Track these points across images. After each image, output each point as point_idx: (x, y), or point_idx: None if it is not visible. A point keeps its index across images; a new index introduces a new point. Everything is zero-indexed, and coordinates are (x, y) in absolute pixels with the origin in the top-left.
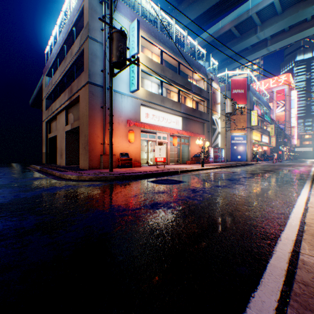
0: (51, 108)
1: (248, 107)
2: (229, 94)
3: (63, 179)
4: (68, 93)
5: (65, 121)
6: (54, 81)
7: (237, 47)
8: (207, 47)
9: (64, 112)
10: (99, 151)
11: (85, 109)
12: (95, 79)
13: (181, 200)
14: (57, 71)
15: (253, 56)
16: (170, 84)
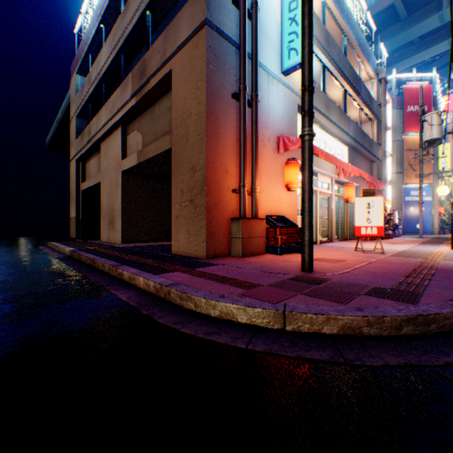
0: (87, 131)
1: None
2: (401, 115)
3: (196, 320)
4: (132, 82)
5: (121, 149)
6: (94, 73)
7: (399, 38)
8: None
9: (118, 130)
10: (227, 211)
11: (191, 98)
12: (220, 18)
13: None
14: (101, 51)
15: (422, 55)
16: (333, 76)
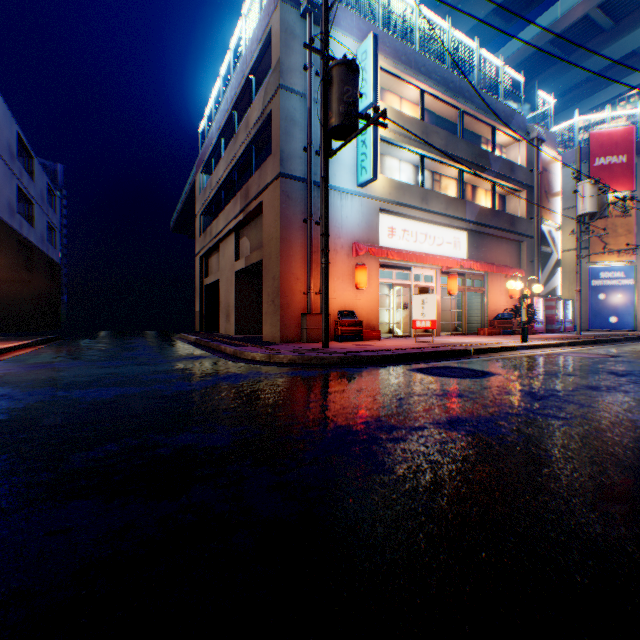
0: (209, 231)
1: (638, 197)
2: (586, 171)
3: (242, 360)
4: (240, 200)
5: (234, 253)
6: (214, 180)
7: (606, 54)
8: (523, 69)
9: (233, 235)
10: (299, 308)
11: (273, 226)
12: (292, 166)
13: (515, 417)
14: (220, 162)
15: None
16: (439, 161)
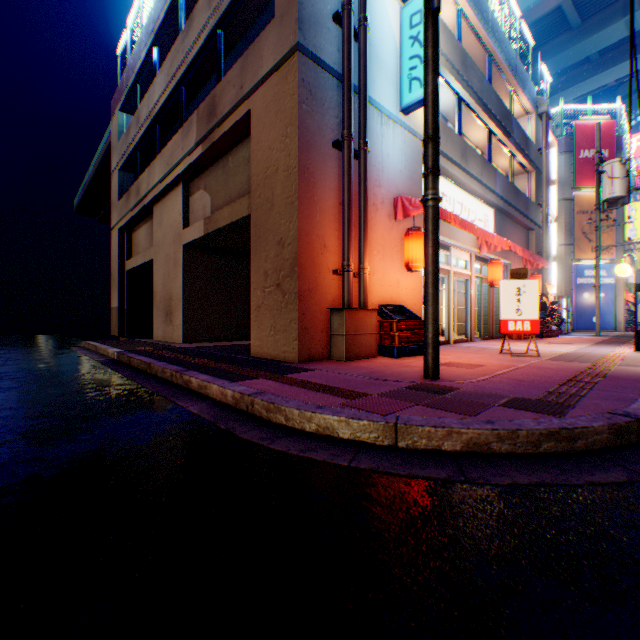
0: (135, 189)
1: None
2: (570, 163)
3: (287, 435)
4: (197, 124)
5: (182, 215)
6: (145, 111)
7: (570, 53)
8: None
9: (178, 189)
10: (326, 299)
11: (277, 148)
12: (317, 41)
13: None
14: (155, 80)
15: (602, 78)
16: (473, 111)
